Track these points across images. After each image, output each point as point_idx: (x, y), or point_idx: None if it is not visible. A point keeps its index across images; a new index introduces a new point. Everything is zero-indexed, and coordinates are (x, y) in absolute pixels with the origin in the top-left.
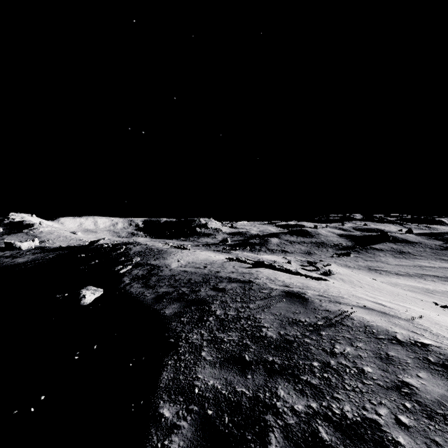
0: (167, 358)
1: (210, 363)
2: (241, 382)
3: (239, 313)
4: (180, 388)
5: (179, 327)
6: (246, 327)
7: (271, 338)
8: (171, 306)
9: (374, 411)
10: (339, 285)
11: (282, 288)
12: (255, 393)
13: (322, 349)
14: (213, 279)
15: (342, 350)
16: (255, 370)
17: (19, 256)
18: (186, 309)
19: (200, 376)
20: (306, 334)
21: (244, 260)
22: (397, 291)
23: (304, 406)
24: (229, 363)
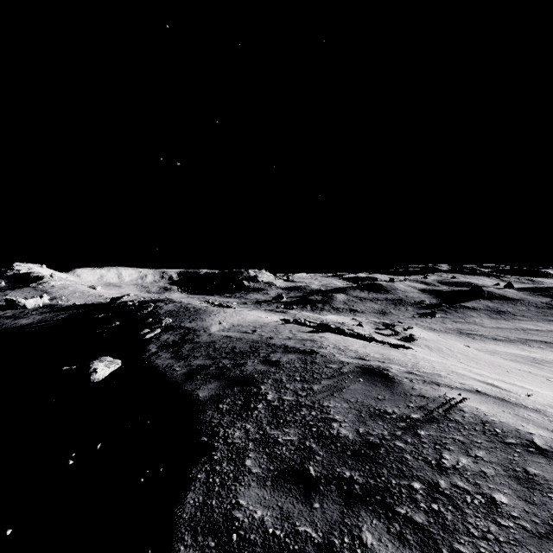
0: (196, 468)
1: (257, 479)
2: (305, 515)
3: (298, 398)
4: (211, 523)
5: (216, 418)
6: (309, 421)
7: (346, 439)
8: (207, 386)
9: None
10: (425, 354)
11: (356, 362)
12: (326, 536)
13: (423, 460)
14: (263, 348)
15: (455, 462)
16: (325, 494)
17: (22, 316)
18: (227, 391)
19: (242, 501)
20: (397, 433)
21: (304, 322)
22: (498, 361)
23: None
24: (286, 480)
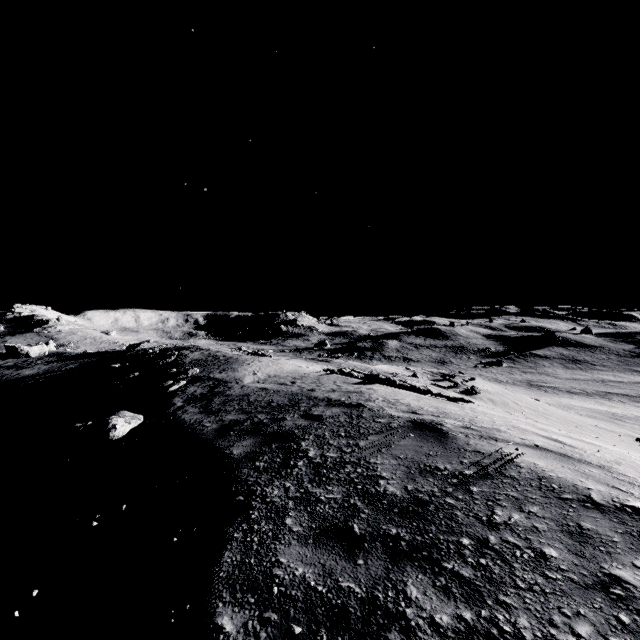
0: (232, 527)
1: (298, 538)
2: (348, 571)
3: (343, 454)
4: (250, 581)
5: (252, 476)
6: (354, 478)
7: (393, 496)
8: (242, 442)
9: (568, 629)
10: (488, 408)
11: (407, 416)
12: (370, 591)
13: (474, 516)
14: (304, 401)
15: (507, 518)
16: (369, 551)
17: (26, 366)
18: (264, 448)
19: (283, 559)
20: (448, 490)
21: (350, 372)
22: (572, 417)
23: (452, 617)
24: (329, 538)
